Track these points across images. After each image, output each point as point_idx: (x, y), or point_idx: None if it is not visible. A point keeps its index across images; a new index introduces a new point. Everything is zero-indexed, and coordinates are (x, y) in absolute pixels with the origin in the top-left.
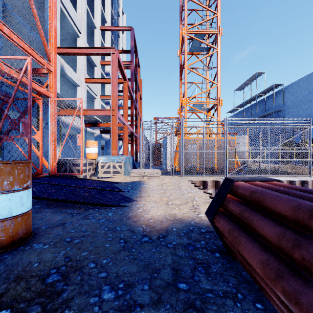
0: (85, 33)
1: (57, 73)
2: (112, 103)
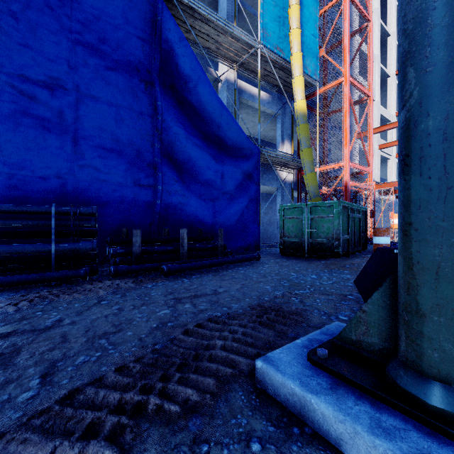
0: (379, 97)
1: (356, 155)
2: None
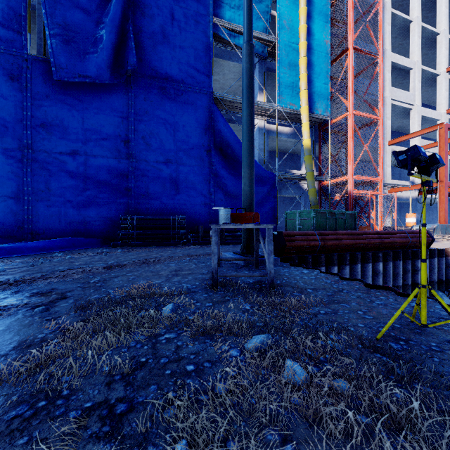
0: (420, 101)
1: (388, 161)
2: (439, 175)
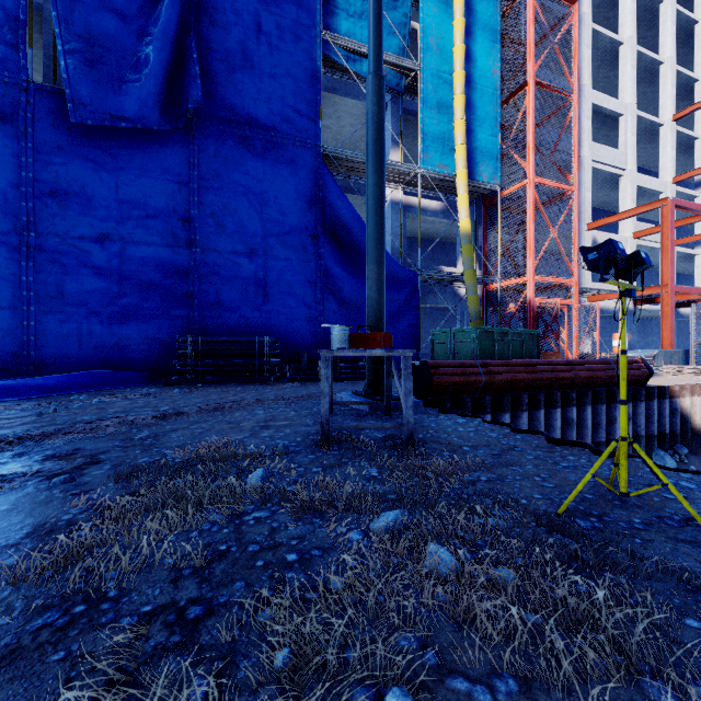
0: (634, 163)
1: None
2: (662, 275)
